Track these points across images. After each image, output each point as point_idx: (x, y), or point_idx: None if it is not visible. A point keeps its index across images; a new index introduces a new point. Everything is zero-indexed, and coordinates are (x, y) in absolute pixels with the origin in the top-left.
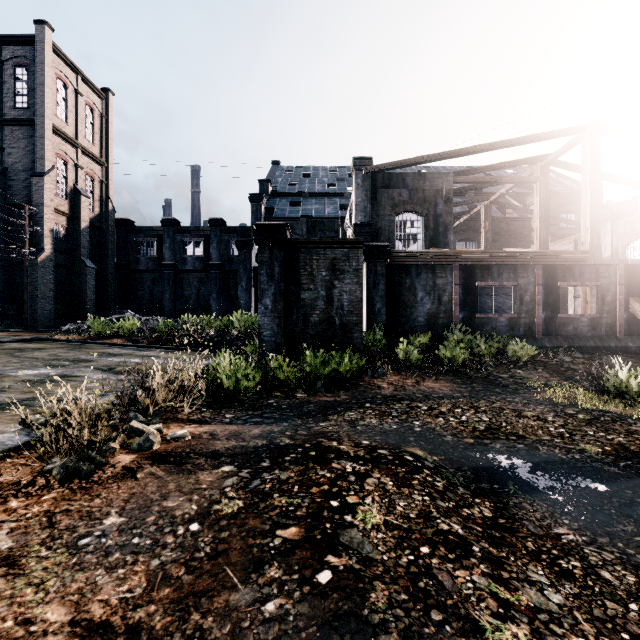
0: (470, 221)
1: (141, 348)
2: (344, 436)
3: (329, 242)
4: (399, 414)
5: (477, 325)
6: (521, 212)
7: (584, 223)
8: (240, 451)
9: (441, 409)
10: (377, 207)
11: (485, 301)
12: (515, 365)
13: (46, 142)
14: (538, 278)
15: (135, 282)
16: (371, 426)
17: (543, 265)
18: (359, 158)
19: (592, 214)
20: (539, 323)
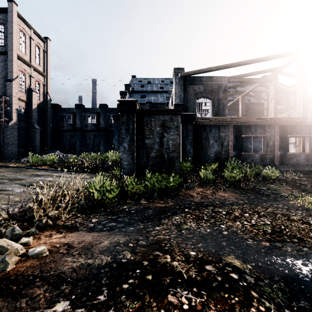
0: (233, 105)
1: (57, 171)
2: (175, 245)
3: (161, 110)
4: (209, 218)
5: (243, 158)
6: (258, 101)
7: (298, 103)
8: (83, 274)
9: (235, 214)
10: (186, 95)
11: (247, 145)
12: (268, 181)
13: (13, 63)
14: (277, 132)
15: (61, 136)
16: (192, 230)
17: (279, 125)
18: (177, 68)
19: (303, 98)
20: (277, 157)
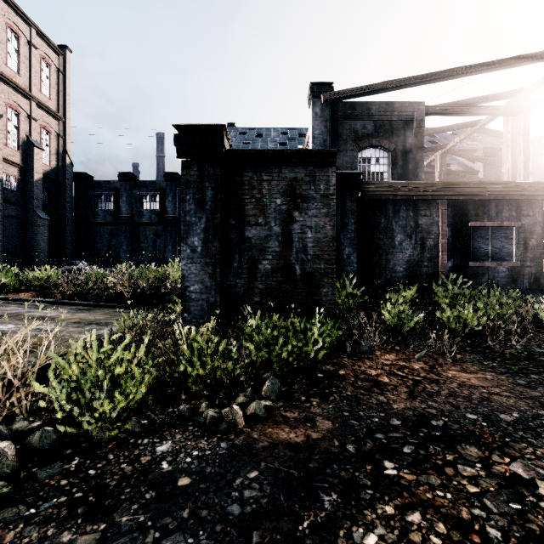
0: None
1: (50, 304)
2: None
3: (286, 154)
4: None
5: (470, 276)
6: (467, 167)
7: None
8: None
9: None
10: (338, 141)
11: (479, 246)
12: None
13: None
14: None
15: (93, 234)
16: None
17: None
18: (317, 83)
19: None
20: None
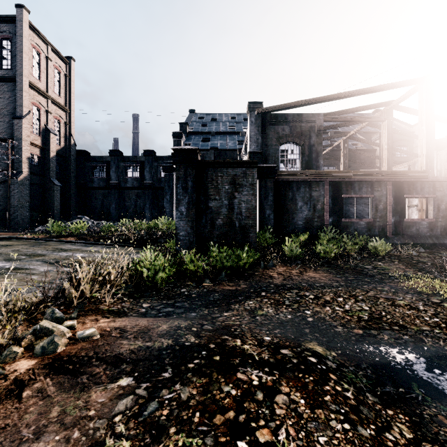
0: (332, 152)
1: (88, 244)
2: (246, 331)
3: (231, 162)
4: (291, 303)
5: (343, 227)
6: (368, 146)
7: (421, 151)
8: (143, 355)
9: (326, 298)
10: (266, 139)
11: (349, 209)
12: (375, 258)
13: (24, 94)
14: (389, 191)
15: (90, 196)
16: (269, 316)
17: (393, 181)
18: (253, 102)
19: (427, 144)
20: (390, 225)
